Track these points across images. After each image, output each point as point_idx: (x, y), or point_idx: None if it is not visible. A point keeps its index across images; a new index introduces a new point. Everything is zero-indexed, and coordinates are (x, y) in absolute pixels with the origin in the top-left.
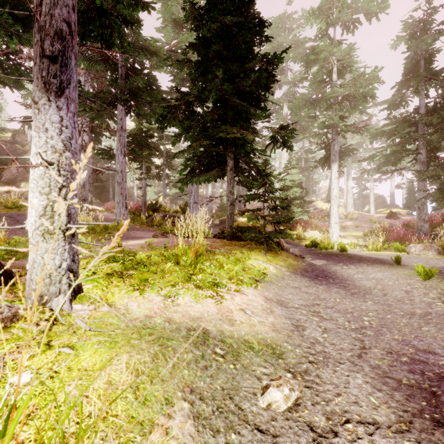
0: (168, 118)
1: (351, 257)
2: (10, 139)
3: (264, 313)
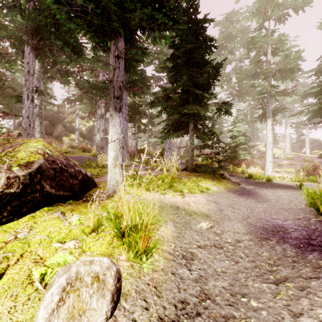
0: (155, 102)
1: (273, 185)
2: (57, 111)
3: (205, 204)
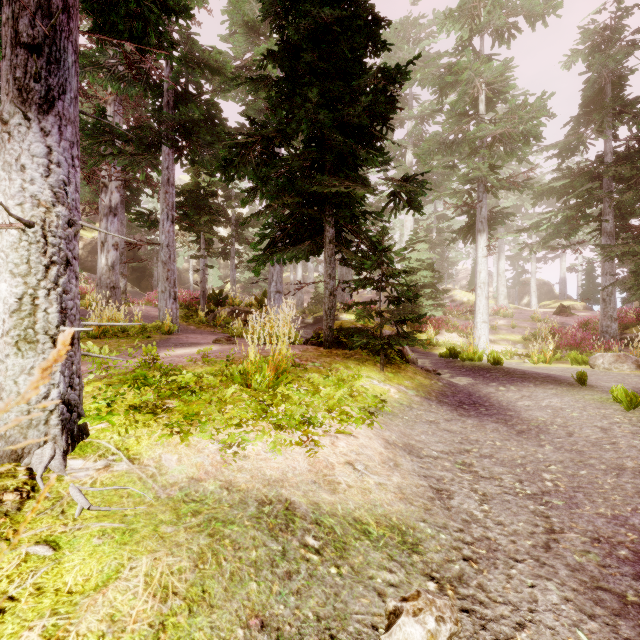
0: (236, 163)
1: (509, 373)
2: None
3: (385, 468)
